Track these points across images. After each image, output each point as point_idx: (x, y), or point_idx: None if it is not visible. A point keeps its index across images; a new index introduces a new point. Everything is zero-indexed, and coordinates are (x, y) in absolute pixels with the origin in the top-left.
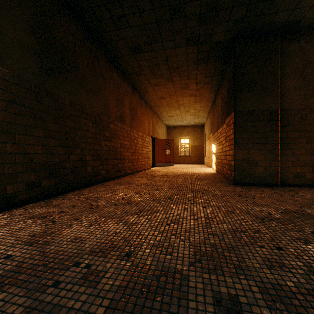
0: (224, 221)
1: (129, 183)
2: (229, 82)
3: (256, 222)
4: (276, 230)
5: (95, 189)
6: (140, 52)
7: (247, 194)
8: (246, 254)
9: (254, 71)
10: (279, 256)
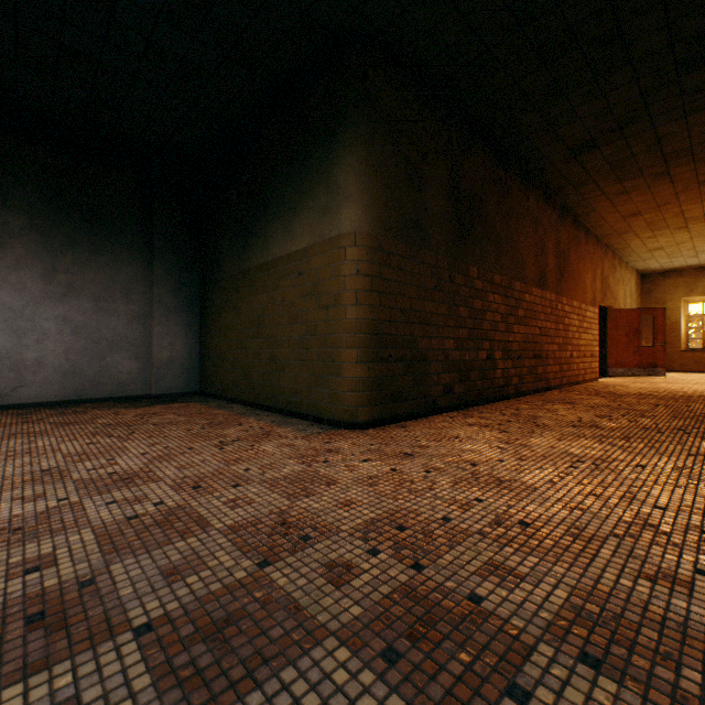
0: None
1: (567, 402)
2: None
3: None
4: None
5: (512, 405)
6: (591, 149)
7: None
8: None
9: None
10: None
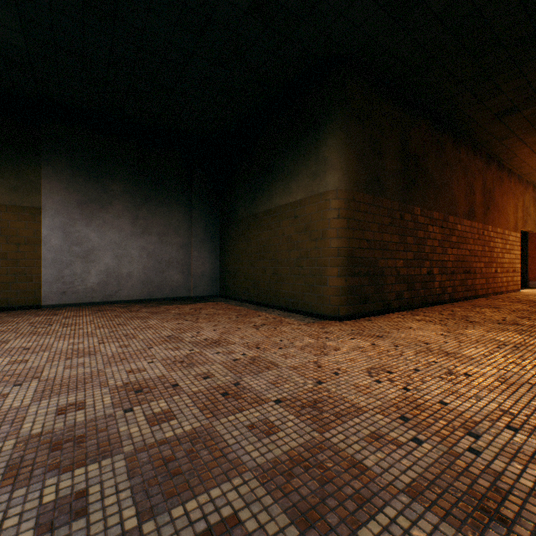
0: None
1: (493, 307)
2: None
3: None
4: None
5: (447, 308)
6: (513, 113)
7: None
8: None
9: None
10: None
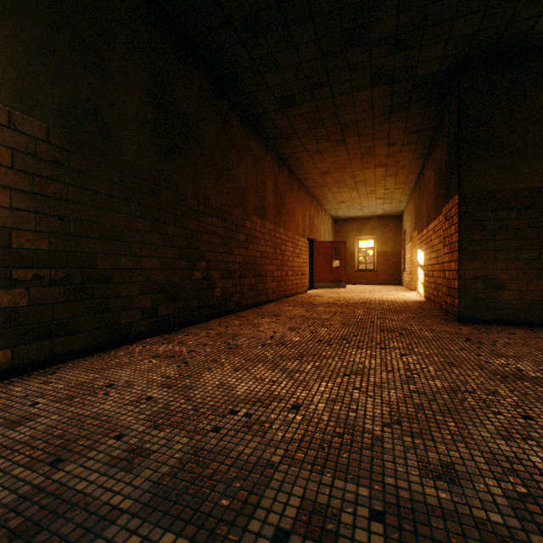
0: (437, 375)
1: (276, 314)
2: (450, 142)
3: (493, 381)
4: (527, 393)
5: (227, 322)
6: (293, 105)
7: (482, 337)
8: (469, 421)
9: (498, 122)
10: (526, 427)
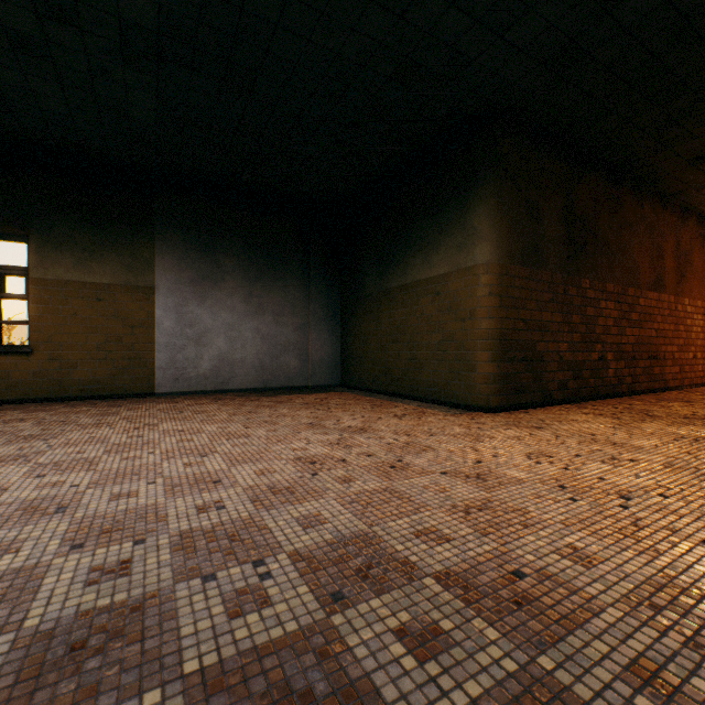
0: None
1: (685, 401)
2: None
3: None
4: None
5: (624, 401)
6: None
7: None
8: None
9: None
10: None
